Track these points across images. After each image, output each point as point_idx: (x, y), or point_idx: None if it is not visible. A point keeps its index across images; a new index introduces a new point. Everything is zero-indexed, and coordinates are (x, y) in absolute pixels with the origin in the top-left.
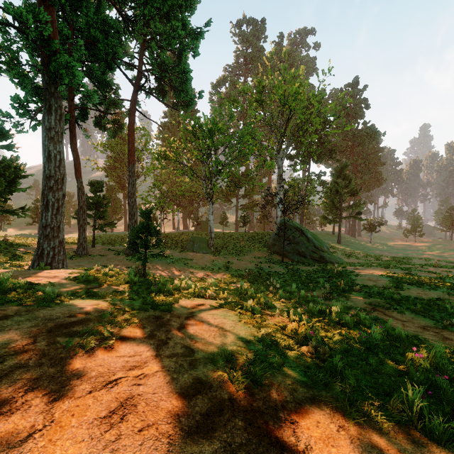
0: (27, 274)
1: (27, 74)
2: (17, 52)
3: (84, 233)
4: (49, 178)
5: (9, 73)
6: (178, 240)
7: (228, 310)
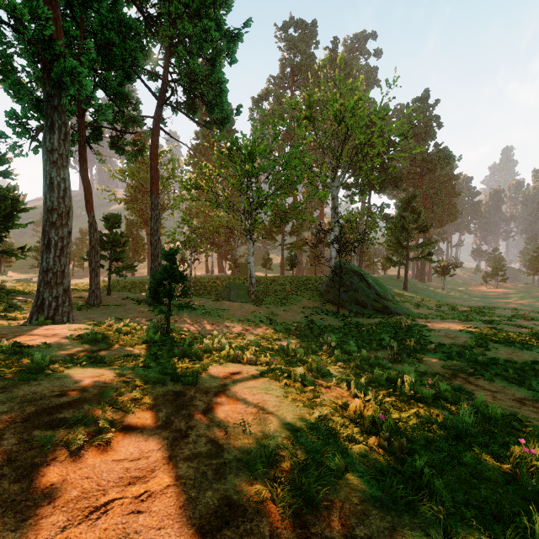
0: (19, 332)
1: (23, 83)
2: (11, 56)
3: (97, 279)
4: (51, 211)
5: (4, 83)
6: (211, 287)
7: (271, 380)
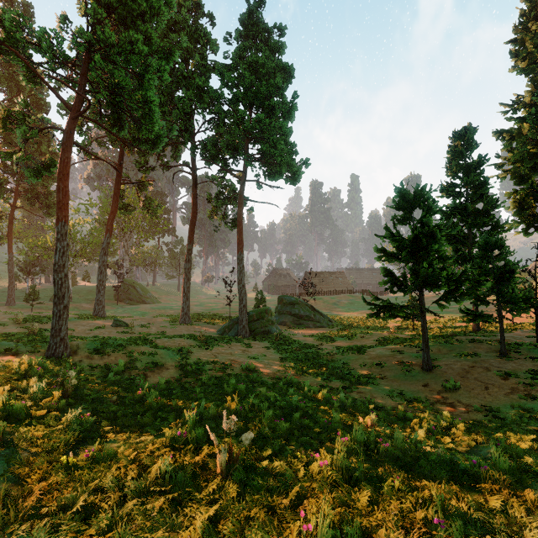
0: None
1: None
2: None
3: None
4: None
5: None
6: (43, 295)
7: None
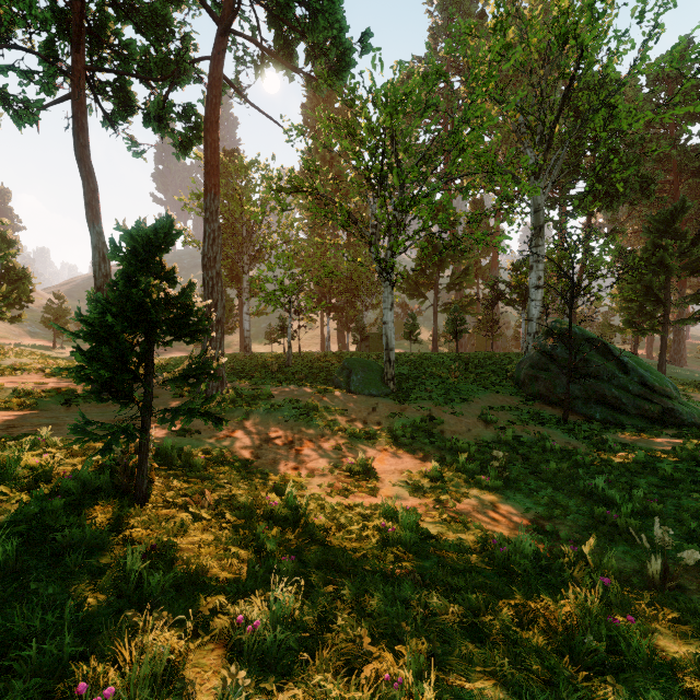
0: None
1: None
2: None
3: None
4: None
5: None
6: (321, 367)
7: None
